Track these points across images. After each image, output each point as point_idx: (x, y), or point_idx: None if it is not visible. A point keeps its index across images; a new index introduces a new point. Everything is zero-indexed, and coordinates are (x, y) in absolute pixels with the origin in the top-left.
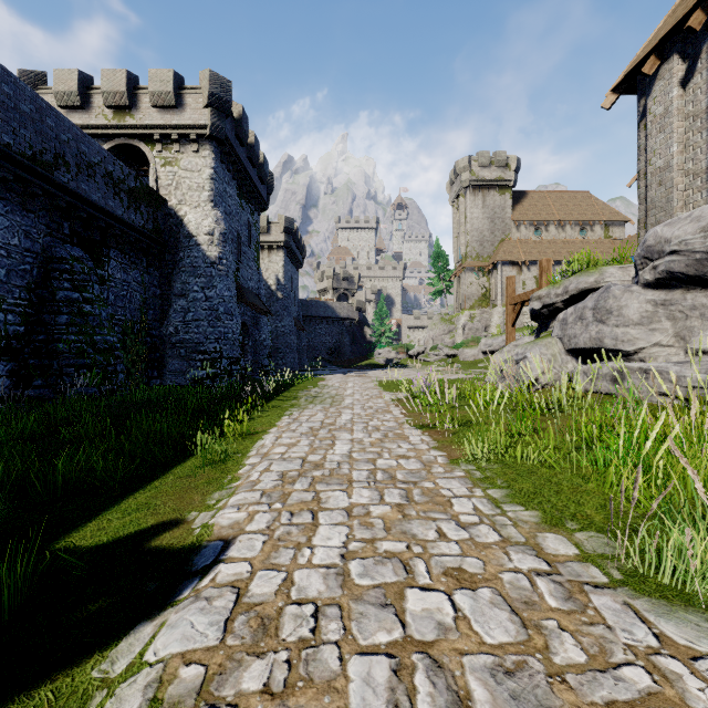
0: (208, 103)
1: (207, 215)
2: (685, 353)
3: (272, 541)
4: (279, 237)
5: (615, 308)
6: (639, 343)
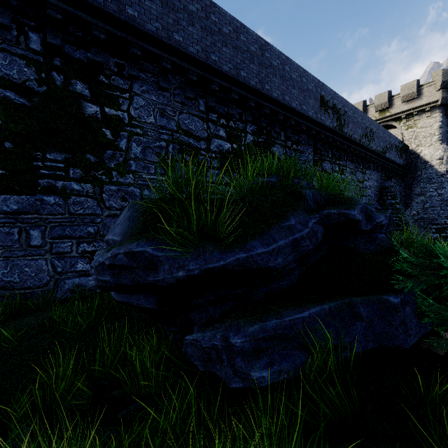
0: (440, 88)
1: (437, 149)
2: None
3: None
4: None
5: None
6: None
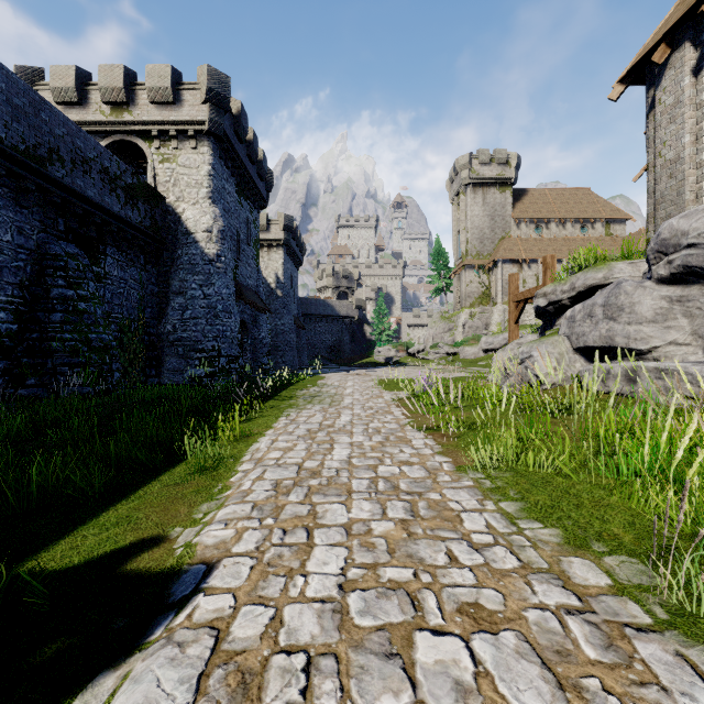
0: (206, 99)
1: (205, 212)
2: (703, 352)
3: (261, 566)
4: (278, 235)
5: (627, 304)
6: (654, 341)
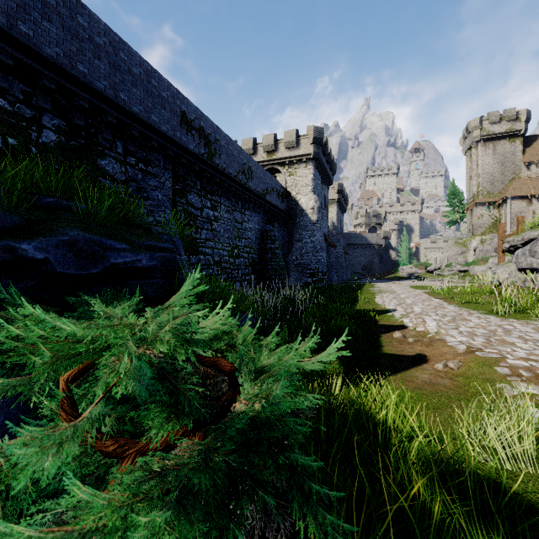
0: (312, 142)
1: (311, 199)
2: None
3: (405, 308)
4: (334, 196)
5: (538, 250)
6: None
